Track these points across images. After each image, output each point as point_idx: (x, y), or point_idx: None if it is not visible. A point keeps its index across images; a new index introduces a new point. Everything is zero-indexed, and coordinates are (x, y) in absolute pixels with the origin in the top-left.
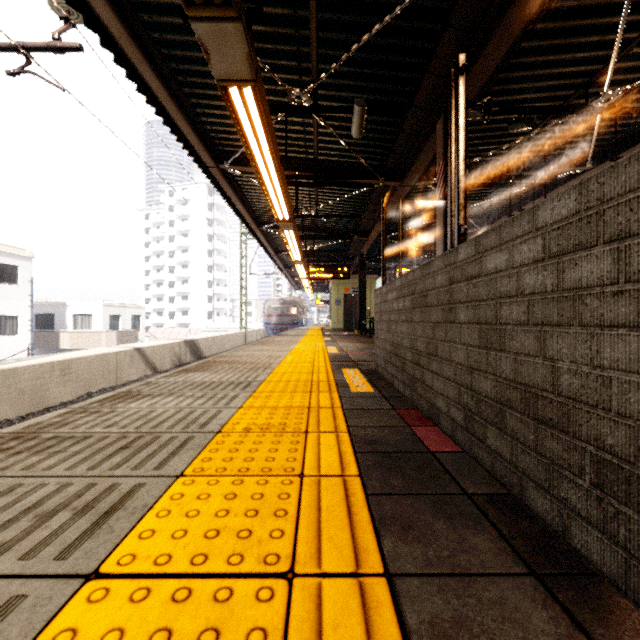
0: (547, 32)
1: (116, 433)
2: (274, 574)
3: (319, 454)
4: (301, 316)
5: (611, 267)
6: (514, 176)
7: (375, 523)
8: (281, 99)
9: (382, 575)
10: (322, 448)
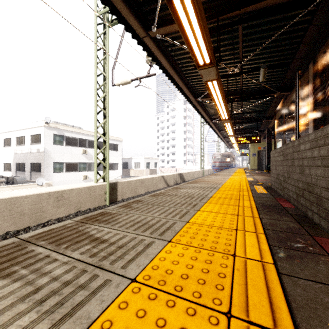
0: None
1: (183, 195)
2: (234, 215)
3: (243, 203)
4: (232, 162)
5: (318, 153)
6: None
7: (258, 213)
8: (225, 70)
9: (258, 218)
10: (244, 203)
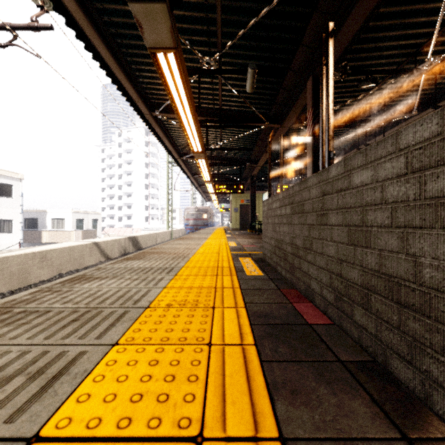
0: (388, 14)
1: (70, 308)
2: (186, 438)
3: (223, 326)
4: (210, 220)
5: None
6: (361, 120)
7: (269, 388)
8: (196, 65)
9: (277, 439)
10: (225, 321)
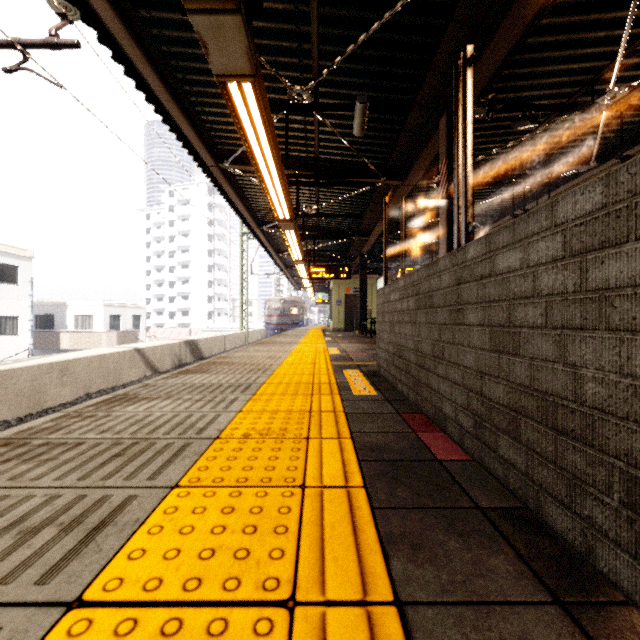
0: (553, 27)
1: (110, 439)
2: (274, 602)
3: (321, 462)
4: (302, 316)
5: None
6: (517, 175)
7: (382, 541)
8: (282, 97)
9: (392, 603)
10: (324, 456)
